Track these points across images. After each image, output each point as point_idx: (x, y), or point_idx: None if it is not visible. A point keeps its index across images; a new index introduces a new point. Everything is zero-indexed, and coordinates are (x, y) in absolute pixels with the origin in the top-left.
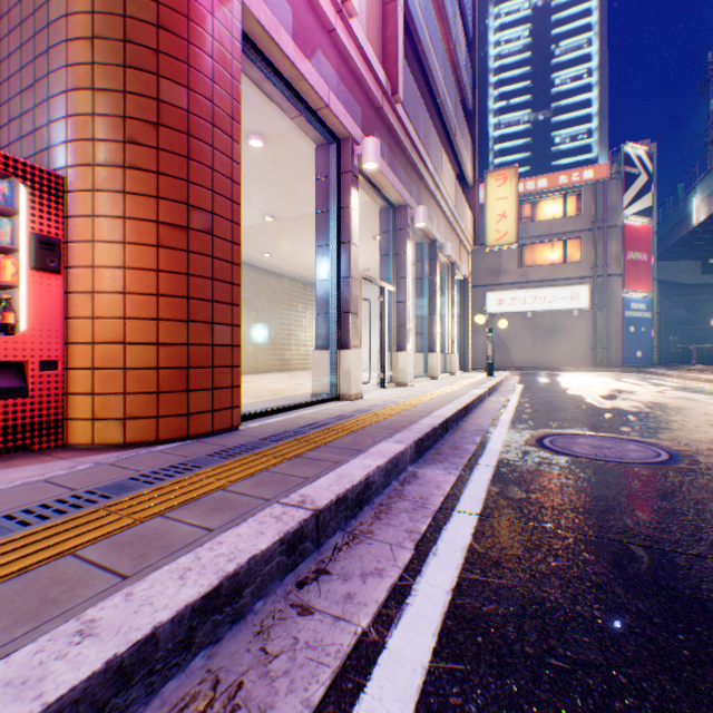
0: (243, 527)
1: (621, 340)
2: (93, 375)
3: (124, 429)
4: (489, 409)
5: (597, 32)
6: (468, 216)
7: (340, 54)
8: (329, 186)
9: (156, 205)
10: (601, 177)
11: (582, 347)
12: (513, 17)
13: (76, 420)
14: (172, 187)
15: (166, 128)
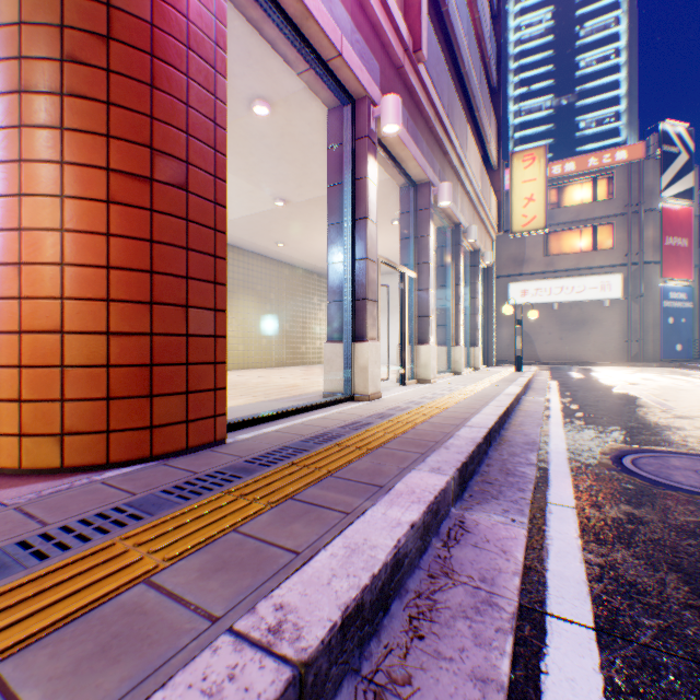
0: None
1: (658, 332)
2: (20, 376)
3: (61, 448)
4: (531, 412)
5: (626, 10)
6: (492, 200)
7: None
8: (342, 155)
9: (106, 146)
10: (635, 158)
11: (614, 339)
12: None
13: None
14: (128, 123)
15: (120, 44)
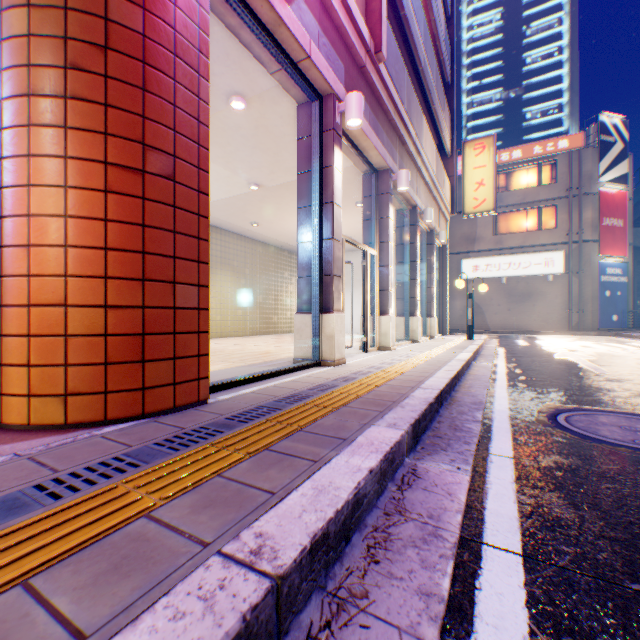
0: (139, 631)
1: (596, 304)
2: (28, 344)
3: (65, 407)
4: (479, 376)
5: (568, 12)
6: (446, 185)
7: (322, 4)
8: (311, 145)
9: (104, 143)
10: (576, 146)
11: (556, 310)
12: (485, 2)
13: (10, 396)
14: (123, 122)
15: (116, 53)
